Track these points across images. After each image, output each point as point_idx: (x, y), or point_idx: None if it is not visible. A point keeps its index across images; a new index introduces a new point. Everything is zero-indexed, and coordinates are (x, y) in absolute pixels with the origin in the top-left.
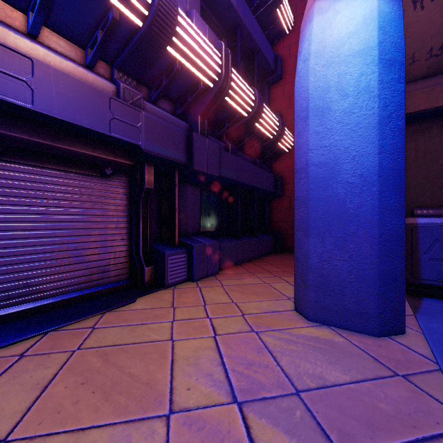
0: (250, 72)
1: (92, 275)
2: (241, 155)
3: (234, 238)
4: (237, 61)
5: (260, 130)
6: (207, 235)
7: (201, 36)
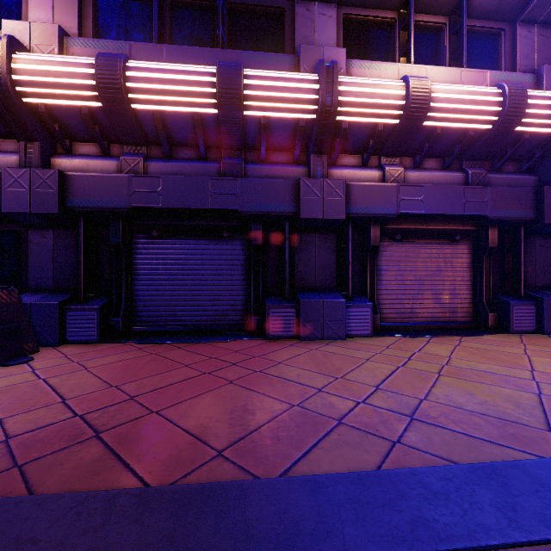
0: None
1: (445, 313)
2: None
3: None
4: None
5: None
6: None
7: None
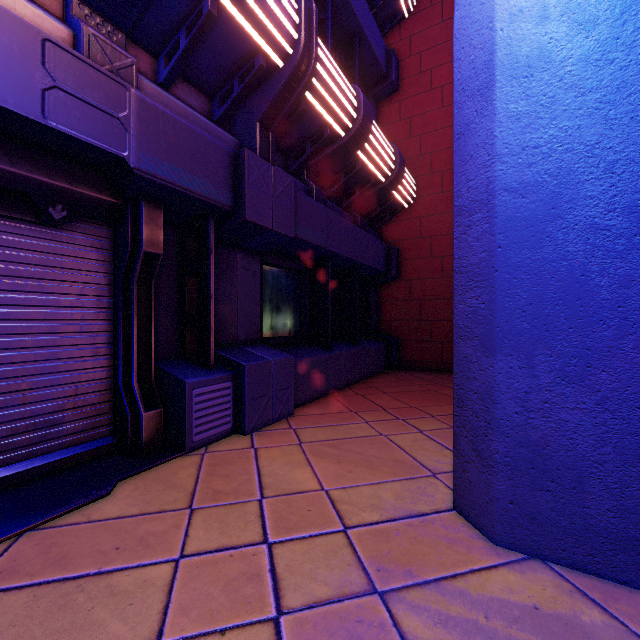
0: (348, 74)
1: (16, 435)
2: (334, 207)
3: (321, 348)
4: (327, 45)
5: (365, 165)
6: (274, 344)
7: None
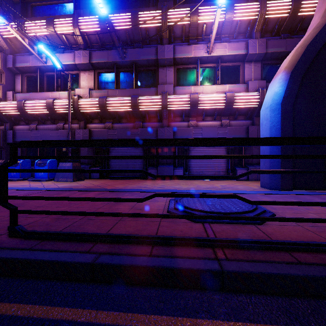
0: None
1: (216, 173)
2: None
3: None
4: None
5: None
6: None
7: (247, 95)
